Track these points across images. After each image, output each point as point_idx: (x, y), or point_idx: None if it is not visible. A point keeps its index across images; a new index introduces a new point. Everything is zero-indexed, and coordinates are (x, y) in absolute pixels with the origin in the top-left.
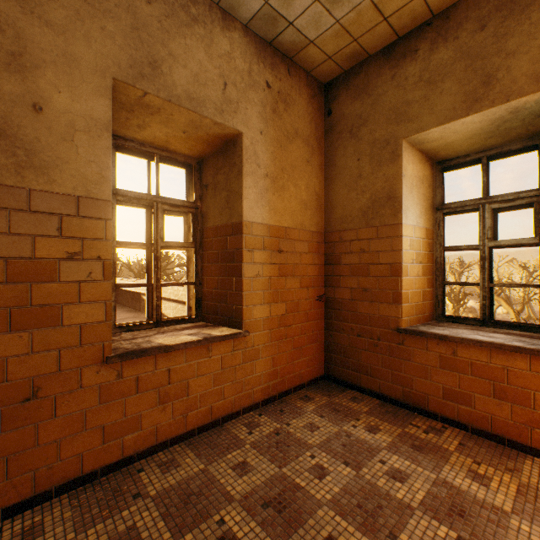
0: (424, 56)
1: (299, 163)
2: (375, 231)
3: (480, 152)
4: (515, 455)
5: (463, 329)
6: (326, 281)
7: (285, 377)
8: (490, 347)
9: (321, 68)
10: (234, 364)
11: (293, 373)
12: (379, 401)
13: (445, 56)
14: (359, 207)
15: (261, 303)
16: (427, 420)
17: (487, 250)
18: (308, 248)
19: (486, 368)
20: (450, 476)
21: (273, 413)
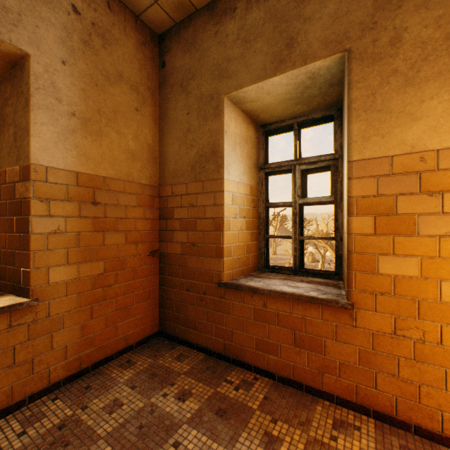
0: (242, 14)
1: (125, 109)
2: (201, 186)
3: (293, 118)
4: (310, 401)
5: (277, 279)
6: (161, 236)
7: (104, 344)
8: (292, 298)
9: (150, 14)
10: (14, 344)
11: (115, 337)
12: (204, 355)
13: (257, 16)
14: (189, 162)
15: (63, 263)
16: (243, 372)
17: (298, 206)
18: (137, 201)
19: (289, 318)
20: (244, 447)
21: (74, 394)
